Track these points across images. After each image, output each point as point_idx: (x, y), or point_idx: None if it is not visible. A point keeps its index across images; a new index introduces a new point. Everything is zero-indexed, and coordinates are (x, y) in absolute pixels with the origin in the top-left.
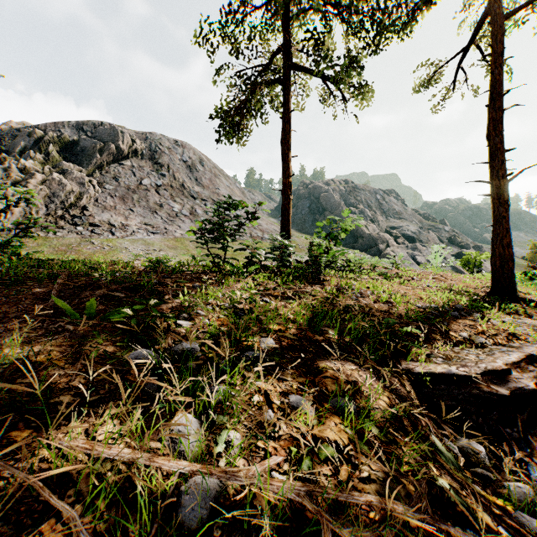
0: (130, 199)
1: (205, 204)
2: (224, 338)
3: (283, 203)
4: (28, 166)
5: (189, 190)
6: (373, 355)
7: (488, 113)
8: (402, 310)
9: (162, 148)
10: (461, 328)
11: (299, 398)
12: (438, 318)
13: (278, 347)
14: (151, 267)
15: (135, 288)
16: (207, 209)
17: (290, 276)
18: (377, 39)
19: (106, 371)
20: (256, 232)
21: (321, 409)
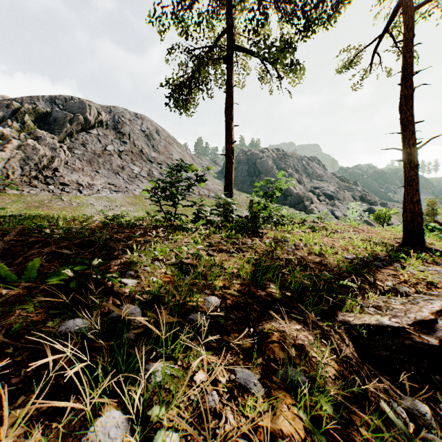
0: (96, 162)
1: (160, 167)
2: (169, 298)
3: (226, 166)
4: (6, 133)
5: (147, 155)
6: (313, 308)
7: (401, 91)
8: (332, 261)
9: (124, 120)
10: (385, 277)
11: (246, 373)
12: (364, 268)
13: (223, 306)
14: (106, 223)
15: (86, 244)
16: (162, 171)
17: (233, 230)
18: (307, 26)
19: (29, 348)
20: (203, 190)
21: (274, 397)
